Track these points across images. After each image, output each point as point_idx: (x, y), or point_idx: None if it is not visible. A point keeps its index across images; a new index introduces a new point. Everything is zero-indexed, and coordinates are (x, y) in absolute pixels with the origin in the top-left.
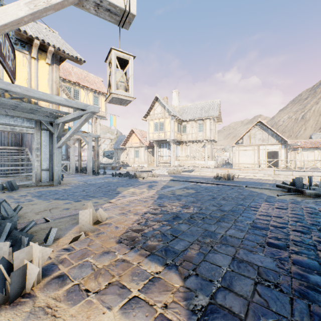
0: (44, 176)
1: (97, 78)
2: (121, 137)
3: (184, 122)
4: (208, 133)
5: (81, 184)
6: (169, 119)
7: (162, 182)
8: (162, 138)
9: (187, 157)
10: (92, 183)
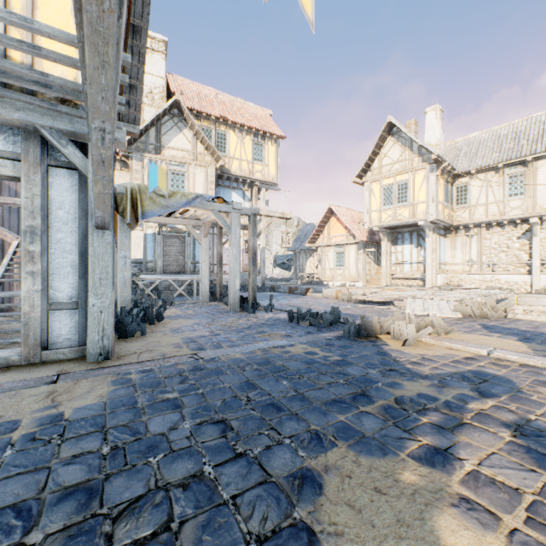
0: (59, 327)
1: (260, 110)
2: (305, 227)
3: (461, 177)
4: (545, 197)
5: (169, 365)
6: (424, 172)
7: (543, 389)
8: (403, 219)
9: (469, 265)
10: (211, 360)
